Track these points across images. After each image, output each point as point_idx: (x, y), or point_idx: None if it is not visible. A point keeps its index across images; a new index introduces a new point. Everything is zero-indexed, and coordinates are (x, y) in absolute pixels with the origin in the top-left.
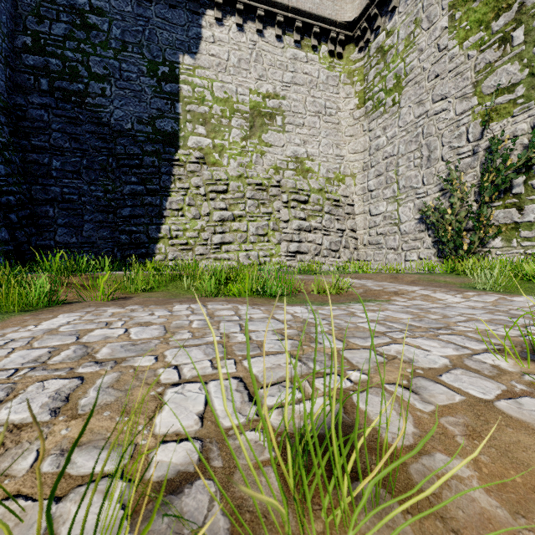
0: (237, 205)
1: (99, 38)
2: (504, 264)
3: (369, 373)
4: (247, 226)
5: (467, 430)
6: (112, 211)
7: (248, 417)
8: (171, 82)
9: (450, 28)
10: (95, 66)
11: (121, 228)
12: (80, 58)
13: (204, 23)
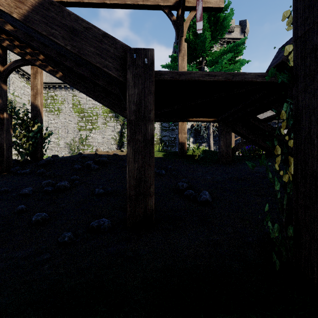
0: None
1: None
2: None
3: None
4: None
5: None
6: None
7: None
8: None
9: (72, 108)
10: None
11: None
12: None
13: None
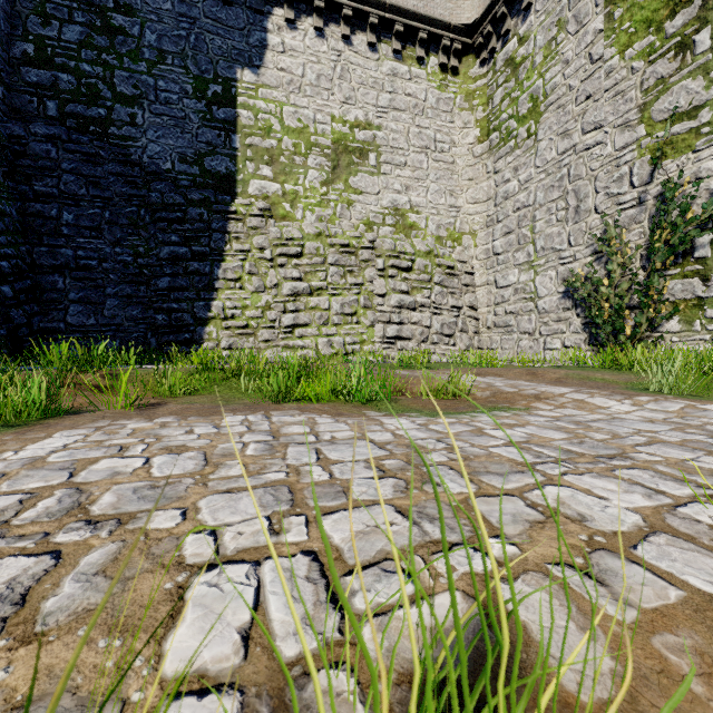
0: (316, 273)
1: (126, 45)
2: (685, 355)
3: (521, 542)
4: (329, 303)
5: (703, 664)
6: (144, 282)
7: (326, 637)
8: (226, 106)
9: (606, 30)
10: (122, 84)
11: (157, 305)
12: (101, 73)
13: (270, 26)
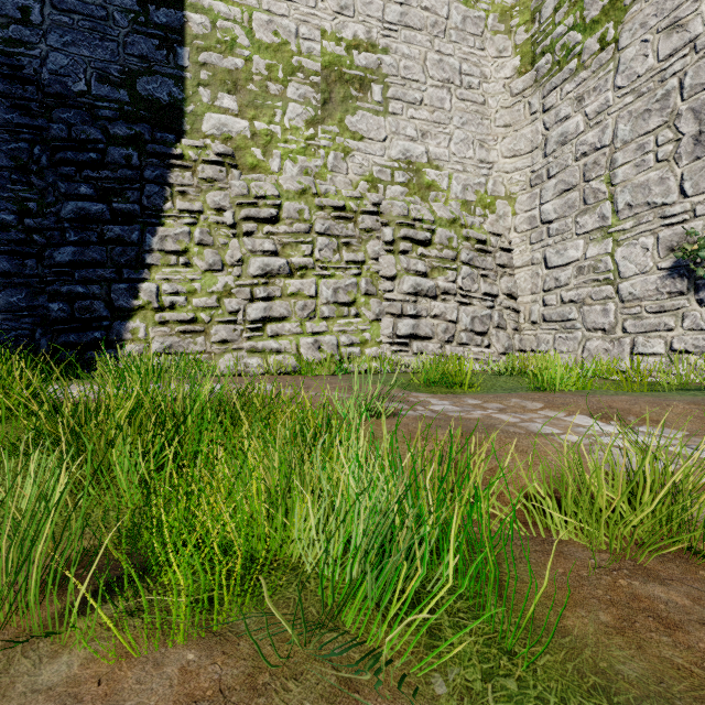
0: (298, 245)
1: None
2: None
3: None
4: (317, 287)
5: None
6: (34, 254)
7: None
8: (169, 6)
9: None
10: None
11: (52, 288)
12: None
13: None
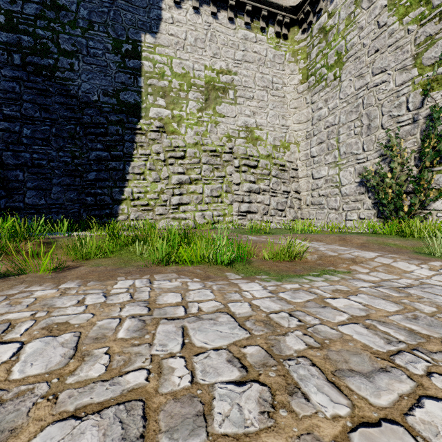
0: (194, 169)
1: (67, 17)
2: None
3: None
4: (203, 189)
5: None
6: (79, 175)
7: None
8: (134, 58)
9: (389, 5)
10: (64, 43)
11: (87, 191)
12: (50, 36)
13: (164, 6)
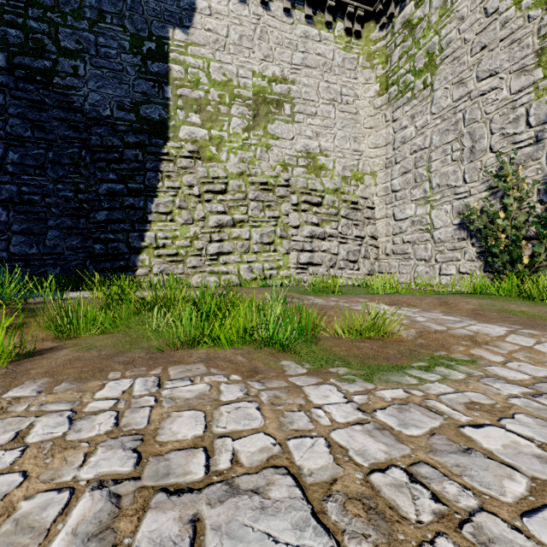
0: (238, 207)
1: (70, 5)
2: None
3: None
4: (250, 233)
5: None
6: (84, 215)
7: None
8: (159, 61)
9: None
10: (65, 39)
11: (95, 236)
12: (47, 30)
13: None
